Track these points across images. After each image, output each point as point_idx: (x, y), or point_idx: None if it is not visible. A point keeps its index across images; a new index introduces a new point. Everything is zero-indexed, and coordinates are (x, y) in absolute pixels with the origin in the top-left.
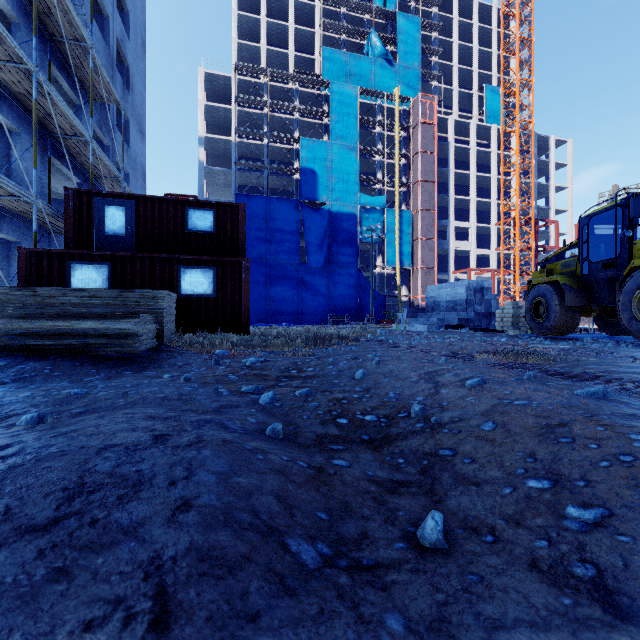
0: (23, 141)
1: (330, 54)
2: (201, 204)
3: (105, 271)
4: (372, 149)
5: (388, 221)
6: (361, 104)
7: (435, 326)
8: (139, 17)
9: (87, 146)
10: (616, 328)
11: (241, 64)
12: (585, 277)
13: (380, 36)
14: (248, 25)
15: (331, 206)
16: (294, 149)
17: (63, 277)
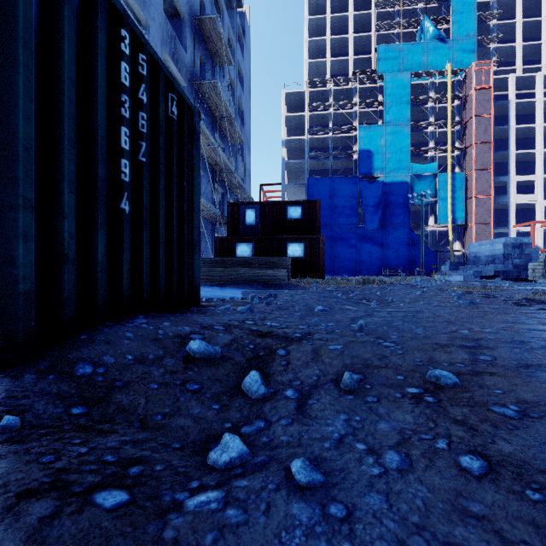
0: (206, 179)
1: (384, 50)
2: (294, 203)
3: (251, 246)
4: (424, 123)
5: (440, 184)
6: (413, 85)
7: (471, 276)
8: (247, 74)
9: (231, 174)
10: None
11: (312, 80)
12: None
13: (433, 19)
14: (316, 46)
15: (385, 178)
16: (353, 136)
17: (233, 250)
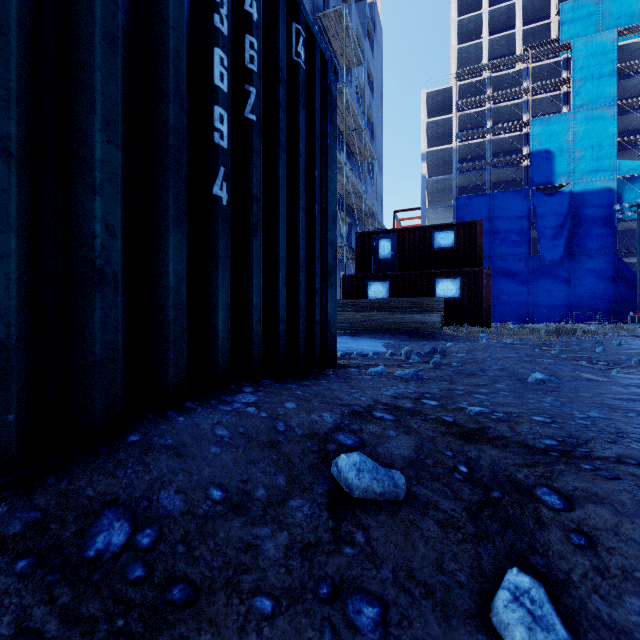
0: None
1: (572, 7)
2: (444, 227)
3: (387, 285)
4: None
5: None
6: (621, 48)
7: None
8: (378, 77)
9: (360, 198)
10: None
11: (462, 70)
12: None
13: None
14: (468, 25)
15: (573, 186)
16: (522, 134)
17: (364, 291)
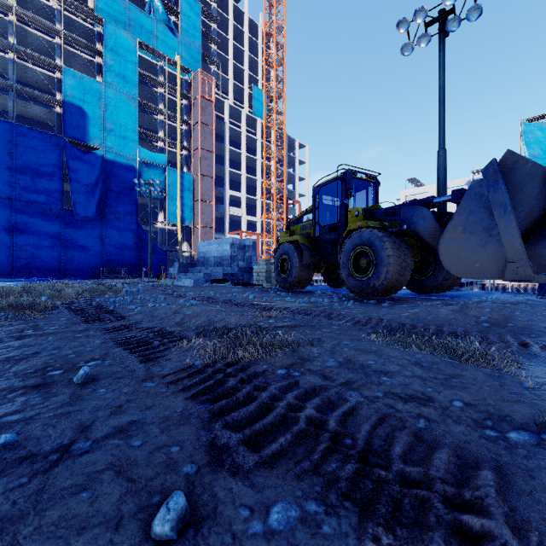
0: None
1: None
2: None
3: None
4: (153, 106)
5: (170, 179)
6: (142, 58)
7: (202, 281)
8: None
9: None
10: (336, 282)
11: None
12: (317, 238)
13: (163, 1)
14: None
15: (105, 152)
16: (56, 78)
17: None
